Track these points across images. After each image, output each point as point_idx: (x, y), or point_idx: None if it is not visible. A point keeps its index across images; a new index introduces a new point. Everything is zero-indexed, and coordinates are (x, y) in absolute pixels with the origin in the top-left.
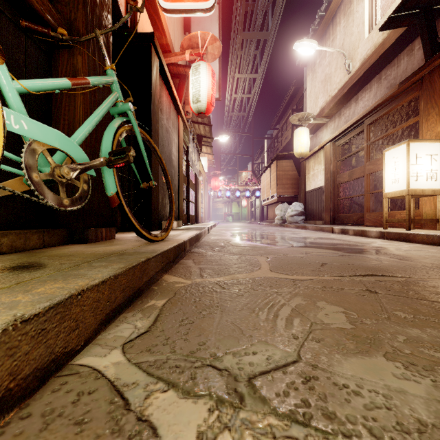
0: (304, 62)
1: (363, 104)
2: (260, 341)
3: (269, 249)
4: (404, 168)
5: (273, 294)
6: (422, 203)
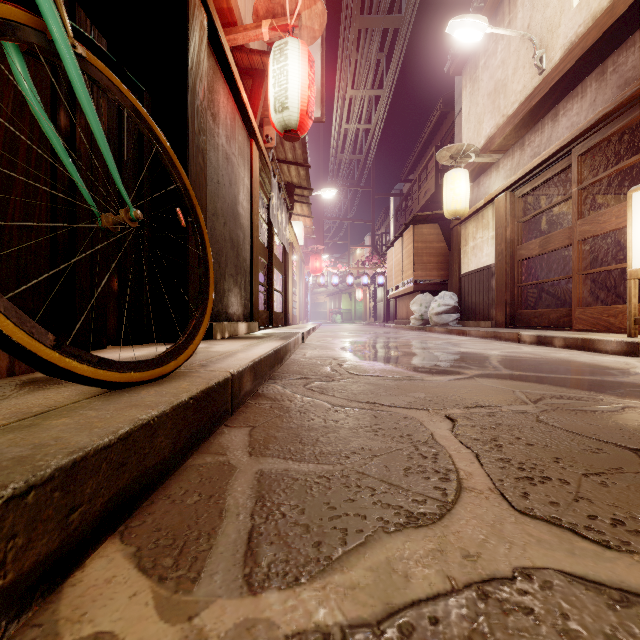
0: (458, 68)
1: (568, 122)
2: None
3: (435, 387)
4: None
5: None
6: None
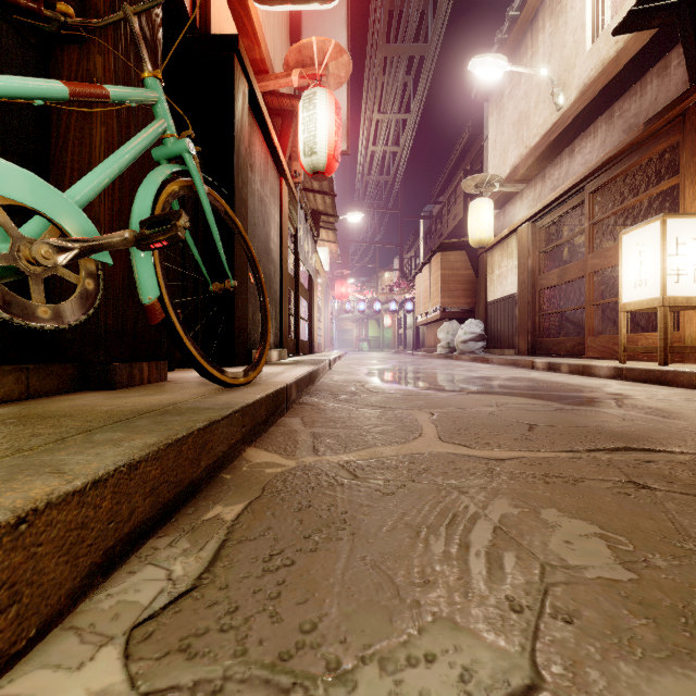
0: (485, 94)
1: (582, 159)
2: (438, 619)
3: (433, 398)
4: (656, 262)
5: (453, 491)
6: (684, 321)
